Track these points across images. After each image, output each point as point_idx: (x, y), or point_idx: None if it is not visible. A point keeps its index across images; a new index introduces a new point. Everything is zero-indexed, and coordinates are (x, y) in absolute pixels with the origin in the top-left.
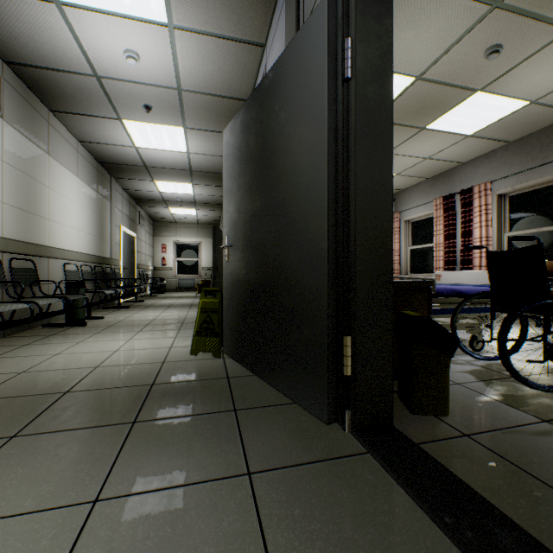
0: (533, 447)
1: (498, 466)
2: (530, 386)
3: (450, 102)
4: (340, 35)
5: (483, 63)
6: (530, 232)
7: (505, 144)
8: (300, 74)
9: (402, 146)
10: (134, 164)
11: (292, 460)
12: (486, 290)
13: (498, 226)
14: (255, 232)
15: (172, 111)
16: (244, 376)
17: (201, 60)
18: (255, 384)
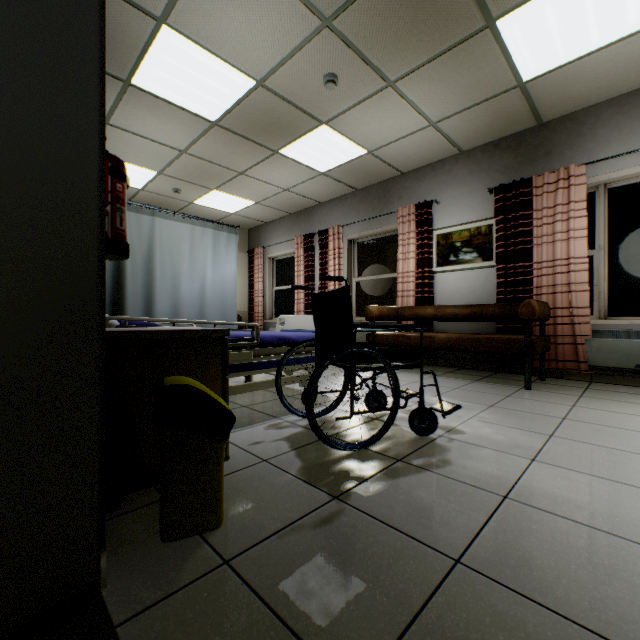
0: (306, 552)
1: (242, 618)
2: (337, 448)
3: (299, 128)
4: None
5: (324, 91)
6: (372, 279)
7: (354, 191)
8: None
9: (257, 168)
10: None
11: None
12: None
13: (349, 271)
14: None
15: None
16: None
17: None
18: None
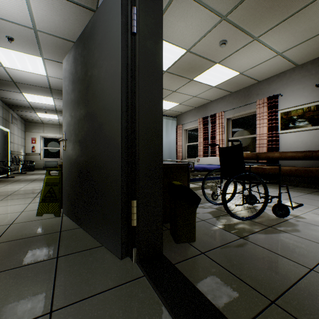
0: (235, 255)
1: (217, 271)
2: (236, 218)
3: (204, 67)
4: (129, 4)
5: (219, 48)
6: (240, 138)
7: (230, 93)
8: (106, 26)
9: (182, 88)
10: (3, 79)
11: (90, 292)
12: (219, 167)
13: (227, 134)
14: (81, 131)
15: (31, 44)
16: (74, 229)
17: (50, 11)
18: (80, 234)
